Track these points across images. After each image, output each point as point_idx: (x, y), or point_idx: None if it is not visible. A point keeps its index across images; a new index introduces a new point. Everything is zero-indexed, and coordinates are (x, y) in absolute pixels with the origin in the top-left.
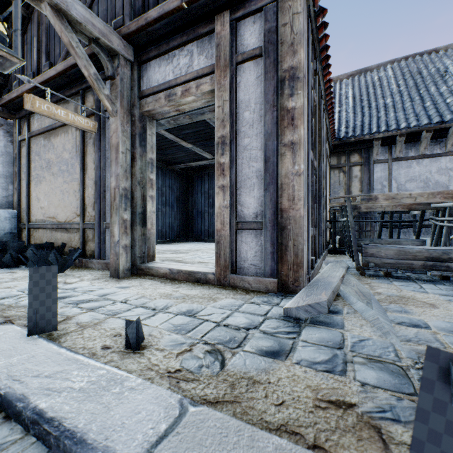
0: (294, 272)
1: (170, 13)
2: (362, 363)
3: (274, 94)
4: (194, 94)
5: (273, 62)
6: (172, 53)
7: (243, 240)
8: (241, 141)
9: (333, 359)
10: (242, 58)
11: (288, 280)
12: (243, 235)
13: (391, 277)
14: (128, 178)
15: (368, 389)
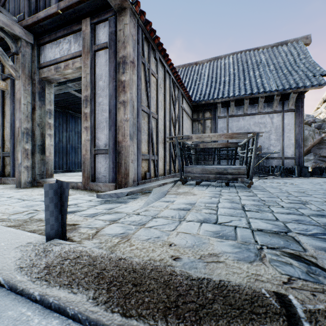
0: (125, 179)
1: (51, 15)
2: (110, 213)
3: (114, 71)
4: (71, 68)
5: (113, 52)
6: (59, 40)
7: (98, 161)
8: (97, 99)
9: (98, 213)
10: (97, 48)
11: (122, 184)
12: (98, 158)
13: (198, 184)
14: (29, 121)
15: (95, 220)
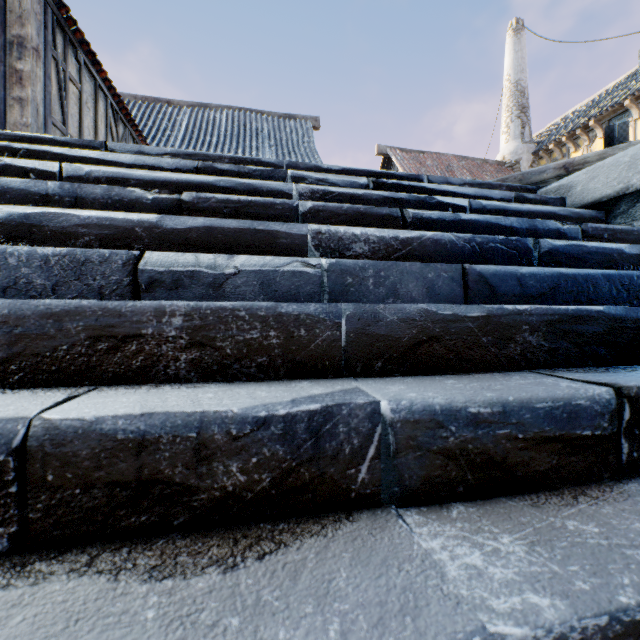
0: None
1: None
2: None
3: (2, 51)
4: None
5: (1, 24)
6: None
7: None
8: None
9: None
10: None
11: None
12: None
13: None
14: None
15: None
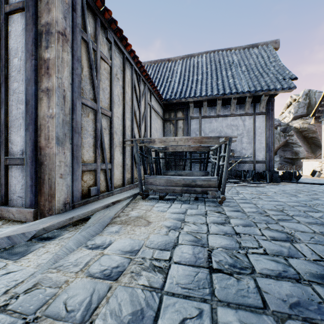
0: (49, 202)
1: None
2: None
3: (32, 44)
4: None
5: (32, 16)
6: None
7: (12, 174)
8: (11, 84)
9: None
10: (10, 9)
11: (45, 209)
12: (12, 170)
13: (162, 199)
14: None
15: None
